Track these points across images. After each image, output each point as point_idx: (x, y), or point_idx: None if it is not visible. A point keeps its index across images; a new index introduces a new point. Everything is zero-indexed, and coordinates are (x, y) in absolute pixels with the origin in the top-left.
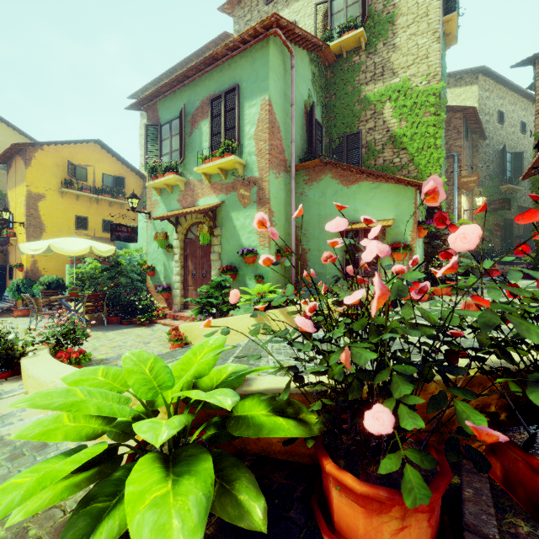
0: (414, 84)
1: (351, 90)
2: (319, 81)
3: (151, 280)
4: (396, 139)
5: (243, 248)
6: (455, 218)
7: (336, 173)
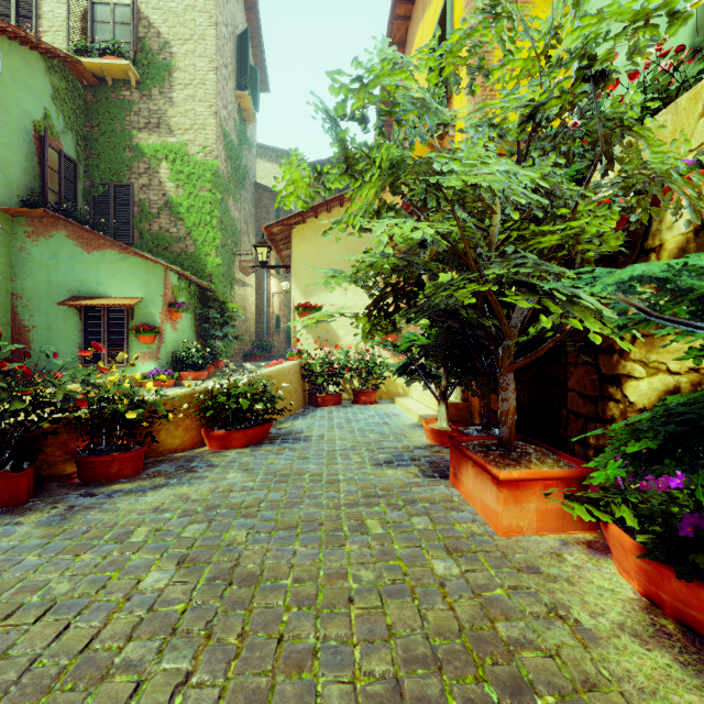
0: (192, 152)
1: (121, 130)
2: (71, 100)
3: None
4: (173, 206)
5: None
6: (265, 300)
7: (73, 232)
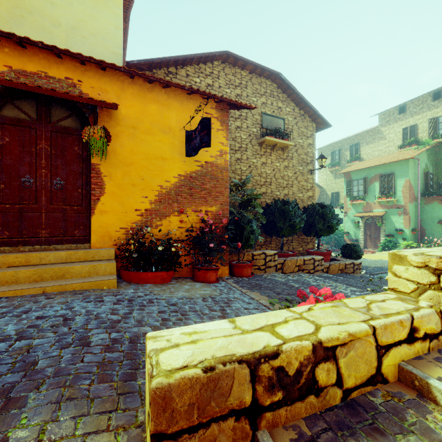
0: None
1: None
2: (431, 154)
3: (346, 237)
4: None
5: (396, 228)
6: None
7: (440, 201)
